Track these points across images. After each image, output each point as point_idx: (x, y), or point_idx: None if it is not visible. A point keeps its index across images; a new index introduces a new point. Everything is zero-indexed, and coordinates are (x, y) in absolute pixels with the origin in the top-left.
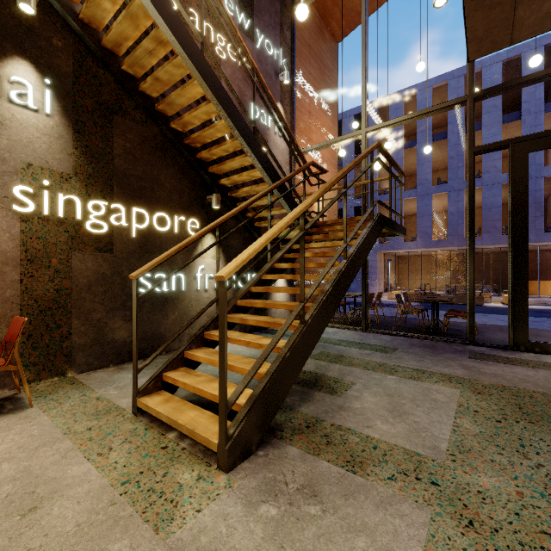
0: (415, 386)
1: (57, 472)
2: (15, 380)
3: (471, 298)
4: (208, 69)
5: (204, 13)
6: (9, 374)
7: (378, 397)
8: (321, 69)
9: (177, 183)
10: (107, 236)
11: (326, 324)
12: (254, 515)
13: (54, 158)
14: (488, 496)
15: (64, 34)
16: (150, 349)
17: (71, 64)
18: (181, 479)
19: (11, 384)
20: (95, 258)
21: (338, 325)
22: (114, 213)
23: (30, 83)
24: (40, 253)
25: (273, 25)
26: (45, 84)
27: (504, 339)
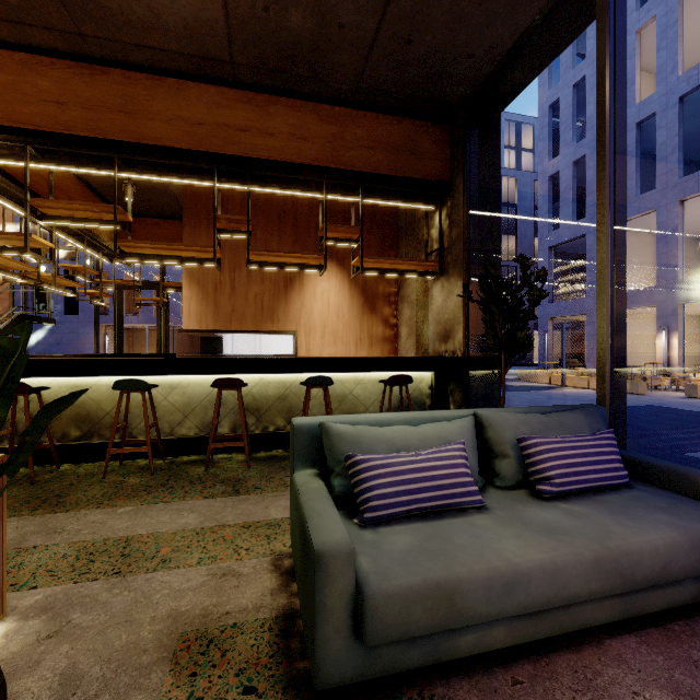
0: None
1: None
2: None
3: None
4: None
5: None
6: None
7: None
8: None
9: None
10: None
11: None
12: None
13: None
14: None
15: None
16: None
17: None
18: None
19: None
20: None
21: None
22: None
23: None
24: None
25: None
26: None
27: None
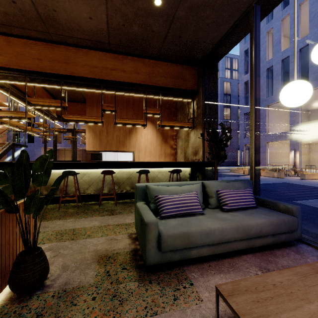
0: None
1: None
2: None
3: None
4: None
5: None
6: None
7: None
8: None
9: None
10: None
11: None
12: None
13: None
14: None
15: None
16: None
17: None
18: None
19: None
20: None
21: None
22: None
23: None
24: None
25: None
26: None
27: None
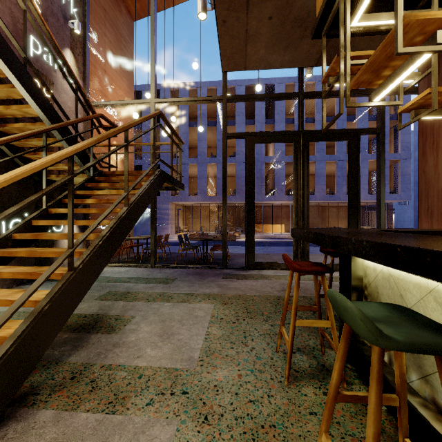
0: (184, 308)
1: None
2: None
3: (225, 236)
4: None
5: None
6: None
7: (153, 325)
8: (117, 36)
9: None
10: None
11: (103, 267)
12: None
13: None
14: (221, 387)
15: None
16: None
17: None
18: None
19: None
20: None
21: (131, 264)
22: None
23: None
24: None
25: None
26: None
27: (244, 262)
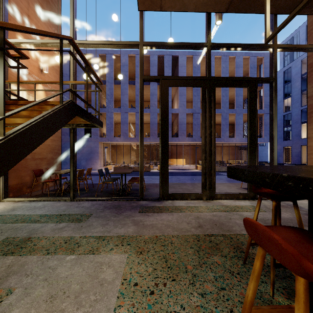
0: (89, 265)
1: None
2: None
3: (141, 170)
4: None
5: None
6: None
7: (32, 311)
8: None
9: None
10: None
11: None
12: None
13: None
14: None
15: None
16: None
17: None
18: None
19: None
20: None
21: (50, 198)
22: None
23: None
24: None
25: None
26: None
27: (158, 192)
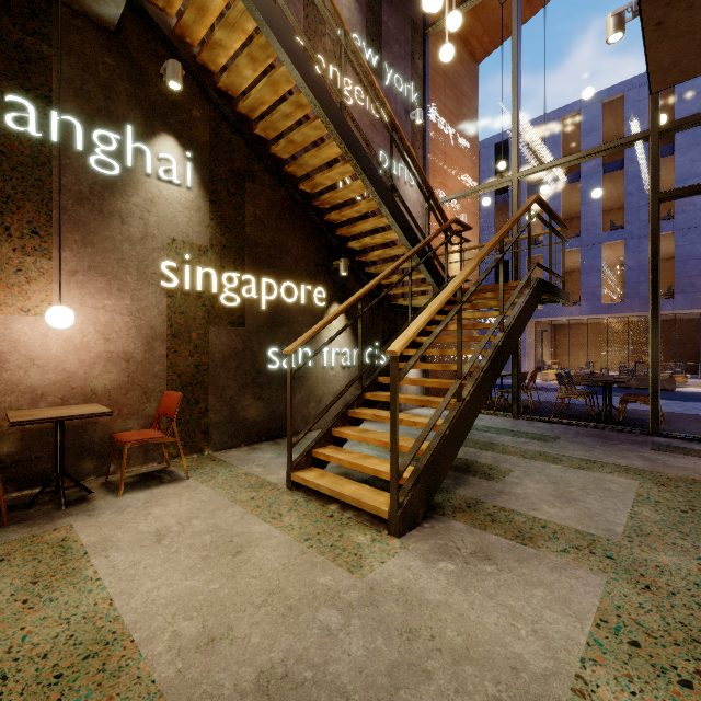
0: (584, 476)
1: (243, 529)
2: (166, 453)
3: (655, 378)
4: (348, 129)
5: (330, 56)
6: (157, 448)
7: (541, 484)
8: (458, 99)
9: (304, 249)
10: (239, 309)
11: (483, 403)
12: (434, 568)
13: (194, 232)
14: (667, 570)
15: (202, 103)
16: (278, 431)
17: (208, 133)
18: (357, 540)
19: (159, 458)
20: (229, 333)
21: (483, 411)
22: (245, 285)
23: (174, 159)
24: (182, 328)
25: (403, 56)
26: (186, 158)
27: (700, 430)
